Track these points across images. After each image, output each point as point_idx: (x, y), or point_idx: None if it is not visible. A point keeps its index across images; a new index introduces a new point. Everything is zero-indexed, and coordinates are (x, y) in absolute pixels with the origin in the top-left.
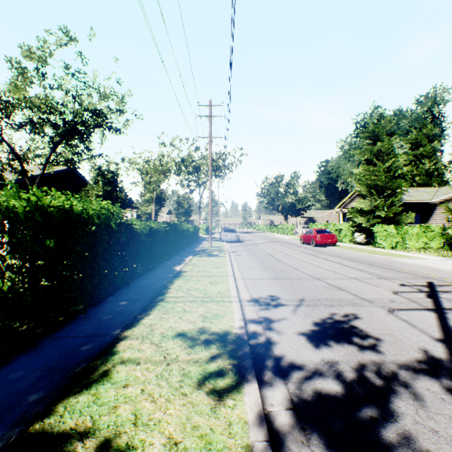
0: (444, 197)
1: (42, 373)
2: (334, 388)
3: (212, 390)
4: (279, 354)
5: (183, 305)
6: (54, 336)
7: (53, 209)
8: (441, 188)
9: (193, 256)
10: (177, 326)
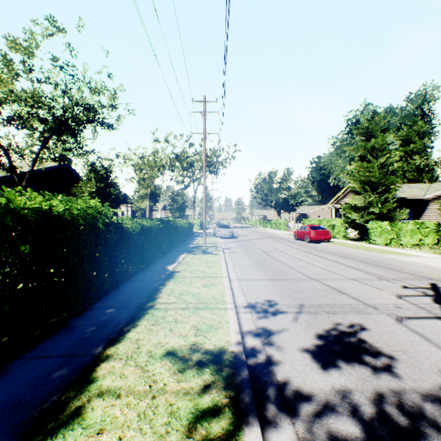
0: (437, 193)
1: (2, 411)
2: (351, 430)
3: (206, 439)
4: (282, 379)
5: (174, 313)
6: (27, 356)
7: (27, 211)
8: (433, 184)
9: (186, 253)
10: (167, 342)
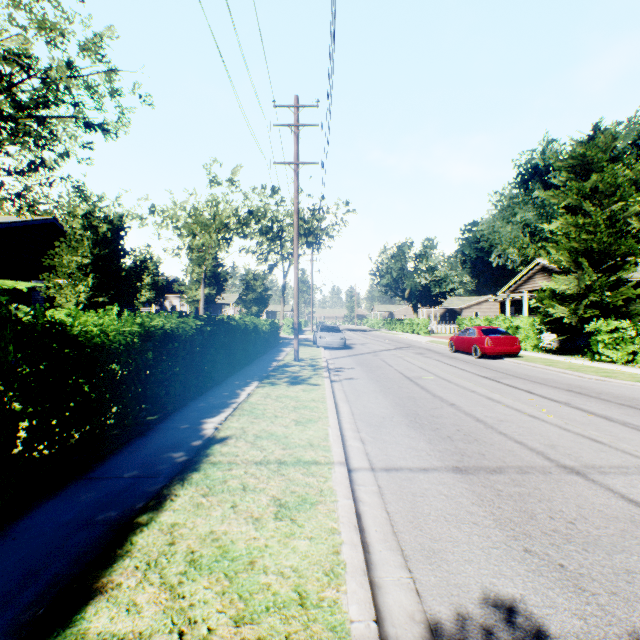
0: None
1: None
2: None
3: None
4: None
5: None
6: None
7: None
8: None
9: (258, 382)
10: None
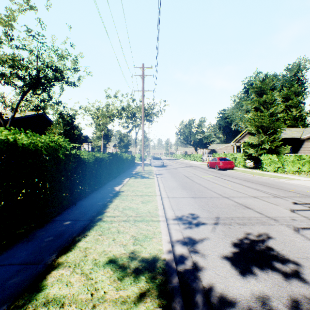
0: None
1: None
2: None
3: None
4: (207, 286)
5: (117, 225)
6: None
7: None
8: (307, 128)
9: (129, 177)
10: (110, 250)
